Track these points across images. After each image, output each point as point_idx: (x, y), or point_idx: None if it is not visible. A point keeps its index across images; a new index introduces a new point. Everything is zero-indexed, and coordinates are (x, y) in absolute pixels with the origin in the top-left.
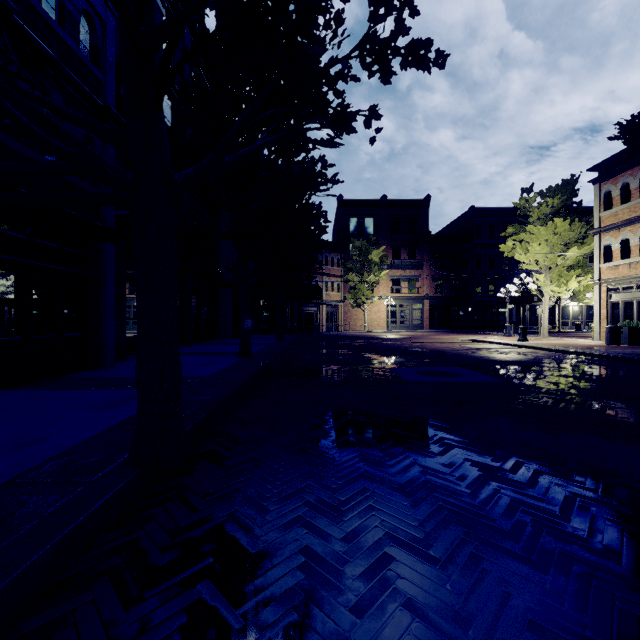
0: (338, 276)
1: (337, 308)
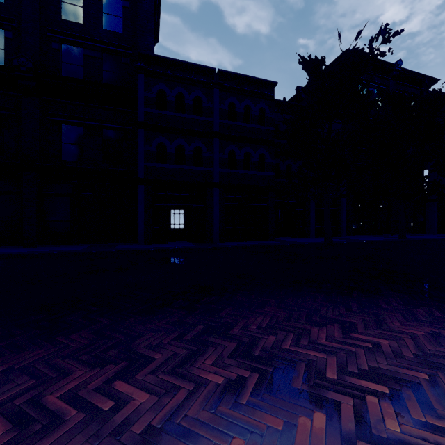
0: None
1: None
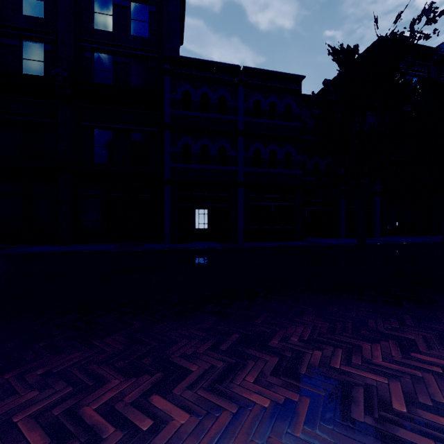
0: None
1: None
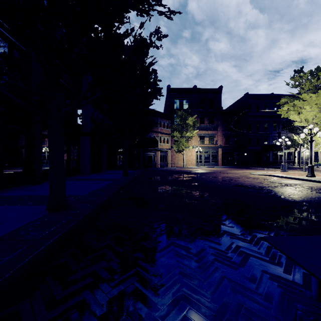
0: (167, 134)
1: (167, 153)
